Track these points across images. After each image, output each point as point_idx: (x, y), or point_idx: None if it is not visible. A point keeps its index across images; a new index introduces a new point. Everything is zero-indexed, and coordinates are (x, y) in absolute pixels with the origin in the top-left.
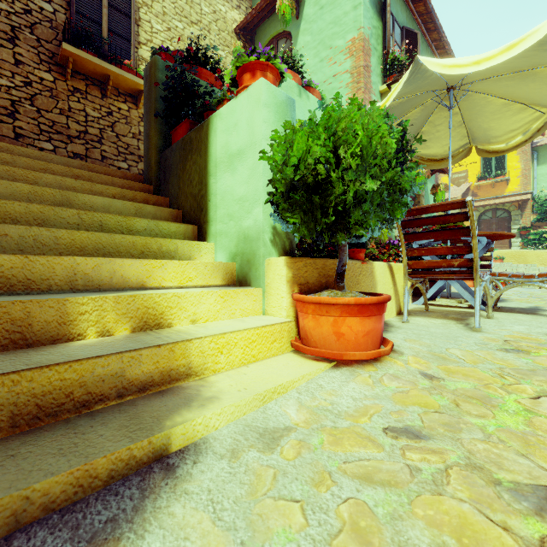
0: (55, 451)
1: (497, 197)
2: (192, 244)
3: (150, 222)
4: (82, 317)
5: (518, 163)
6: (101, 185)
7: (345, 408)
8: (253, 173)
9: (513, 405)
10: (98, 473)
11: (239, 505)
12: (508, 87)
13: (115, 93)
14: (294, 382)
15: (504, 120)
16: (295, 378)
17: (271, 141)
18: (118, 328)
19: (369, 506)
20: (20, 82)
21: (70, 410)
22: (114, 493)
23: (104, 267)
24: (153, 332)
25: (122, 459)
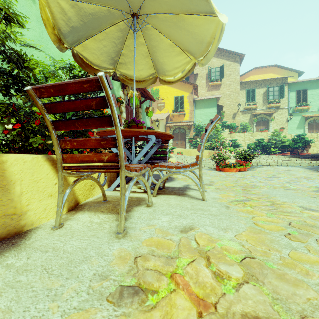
0: None
1: (180, 121)
2: None
3: None
4: None
5: (188, 106)
6: None
7: None
8: None
9: None
10: None
11: None
12: (171, 28)
13: None
14: None
15: (172, 59)
16: None
17: None
18: None
19: None
20: None
21: None
22: None
23: None
24: None
25: None
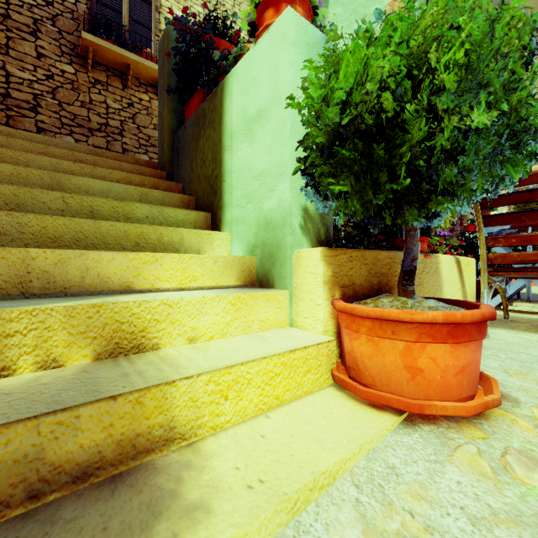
0: None
1: None
2: (202, 234)
3: (153, 208)
4: (9, 340)
5: None
6: (103, 168)
7: None
8: (277, 137)
9: None
10: None
11: None
12: None
13: (136, 84)
14: (346, 461)
15: None
16: (347, 453)
17: (301, 93)
18: (72, 355)
19: None
20: (42, 75)
21: None
22: None
23: (72, 263)
24: (126, 359)
25: None
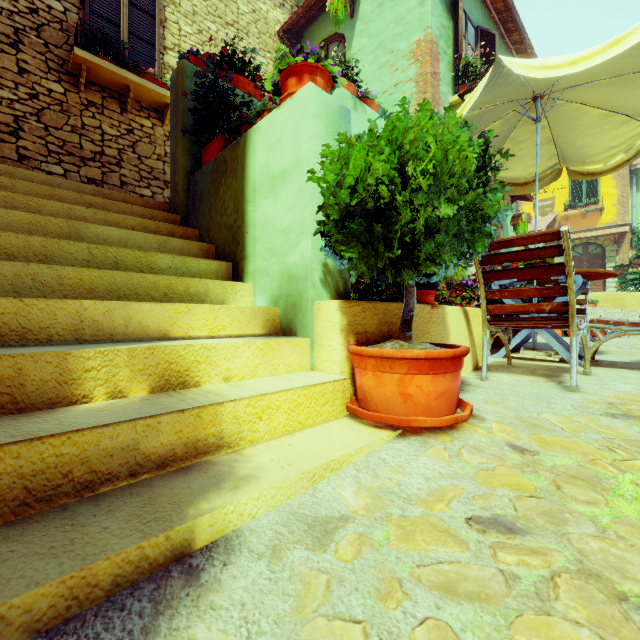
0: (45, 550)
1: (588, 229)
2: (226, 285)
3: (176, 259)
4: (88, 375)
5: (614, 189)
6: (117, 214)
7: (416, 490)
8: (299, 198)
9: (630, 488)
10: (99, 581)
11: (282, 627)
12: (609, 95)
13: (137, 107)
14: (351, 456)
15: (602, 136)
16: (352, 450)
17: (321, 159)
18: (133, 388)
19: (454, 630)
20: (24, 94)
21: (68, 494)
22: (118, 607)
23: (118, 313)
24: (176, 392)
25: (131, 561)
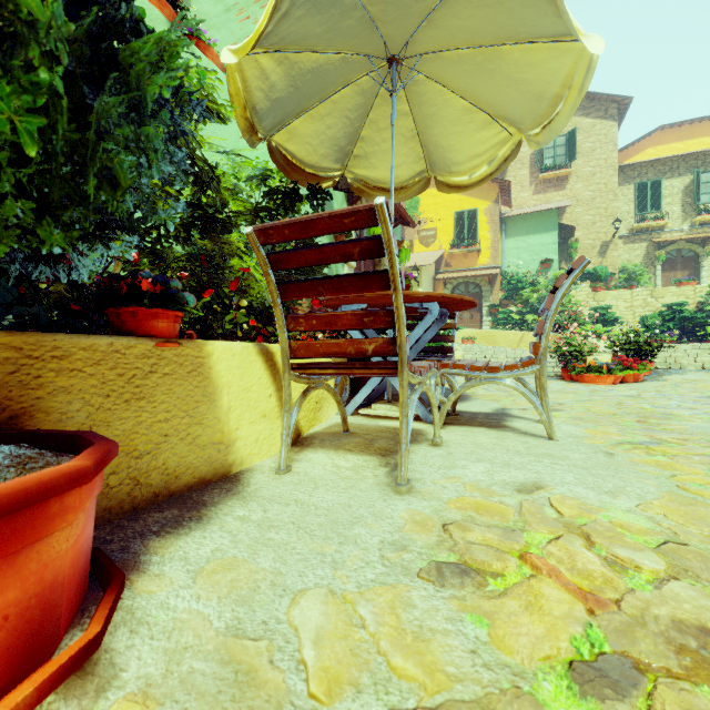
0: None
1: (469, 269)
2: None
3: None
4: None
5: (488, 233)
6: None
7: None
8: None
9: None
10: None
11: None
12: (470, 76)
13: None
14: None
15: (467, 138)
16: None
17: None
18: None
19: None
20: None
21: None
22: None
23: None
24: None
25: None
